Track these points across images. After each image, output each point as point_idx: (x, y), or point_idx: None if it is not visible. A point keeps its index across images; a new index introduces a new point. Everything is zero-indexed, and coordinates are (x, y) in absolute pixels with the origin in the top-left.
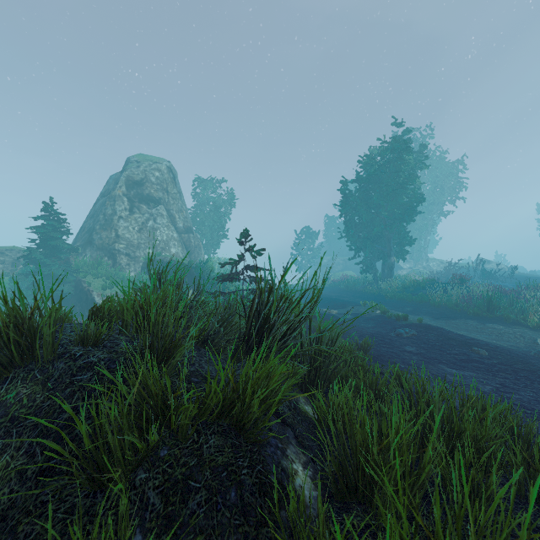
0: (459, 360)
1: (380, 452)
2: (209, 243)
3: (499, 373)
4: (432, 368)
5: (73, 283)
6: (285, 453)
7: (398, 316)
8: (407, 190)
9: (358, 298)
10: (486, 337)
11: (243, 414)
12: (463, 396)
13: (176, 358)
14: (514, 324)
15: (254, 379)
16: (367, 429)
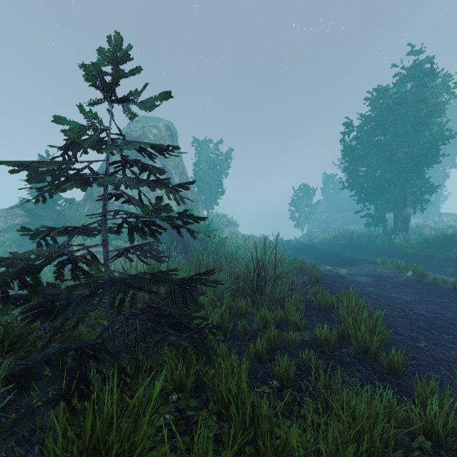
0: None
1: None
2: (208, 199)
3: None
4: None
5: None
6: None
7: None
8: (430, 125)
9: (366, 254)
10: None
11: None
12: None
13: None
14: None
15: None
16: None
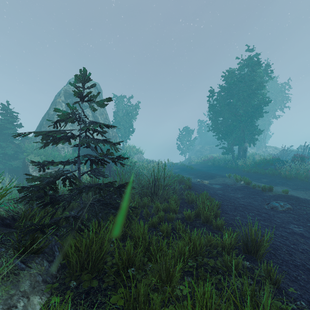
0: None
1: None
2: (123, 136)
3: None
4: None
5: (22, 159)
6: None
7: (264, 188)
8: (257, 94)
9: (222, 171)
10: None
11: None
12: None
13: None
14: None
15: None
16: None
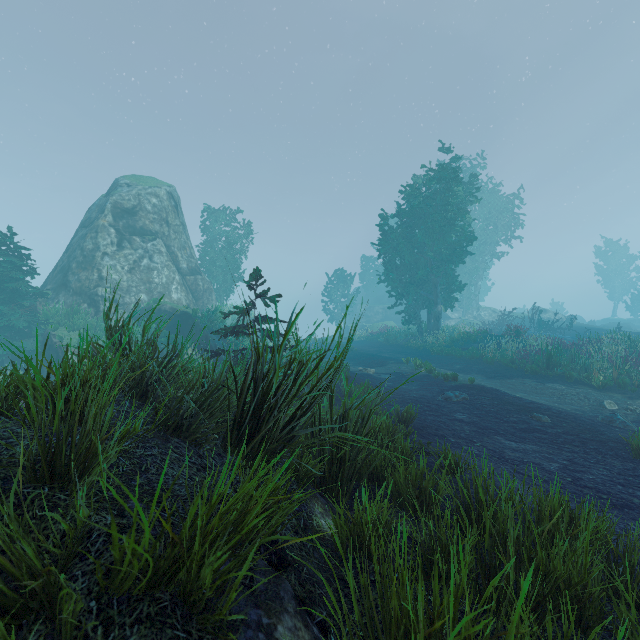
0: (518, 430)
1: (430, 639)
2: (221, 287)
3: (566, 445)
4: (488, 441)
5: (40, 337)
6: (273, 635)
7: (446, 376)
8: (456, 227)
9: (399, 353)
10: (547, 399)
11: (191, 586)
12: (541, 501)
13: (92, 475)
14: (576, 383)
15: (216, 516)
16: (407, 606)
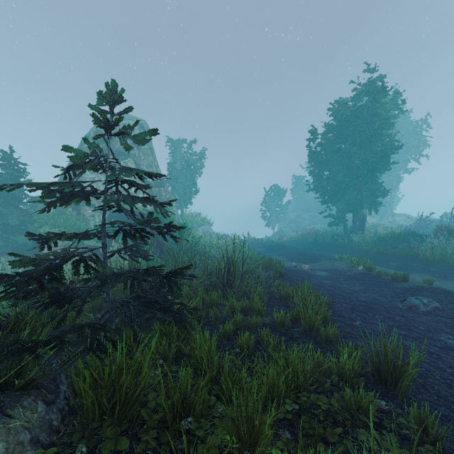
0: None
1: None
2: (182, 198)
3: None
4: None
5: None
6: None
7: (395, 276)
8: (382, 136)
9: (328, 251)
10: None
11: None
12: None
13: None
14: None
15: None
16: None
